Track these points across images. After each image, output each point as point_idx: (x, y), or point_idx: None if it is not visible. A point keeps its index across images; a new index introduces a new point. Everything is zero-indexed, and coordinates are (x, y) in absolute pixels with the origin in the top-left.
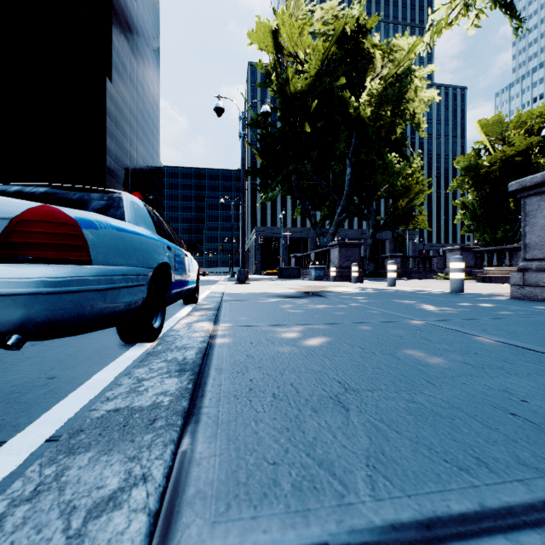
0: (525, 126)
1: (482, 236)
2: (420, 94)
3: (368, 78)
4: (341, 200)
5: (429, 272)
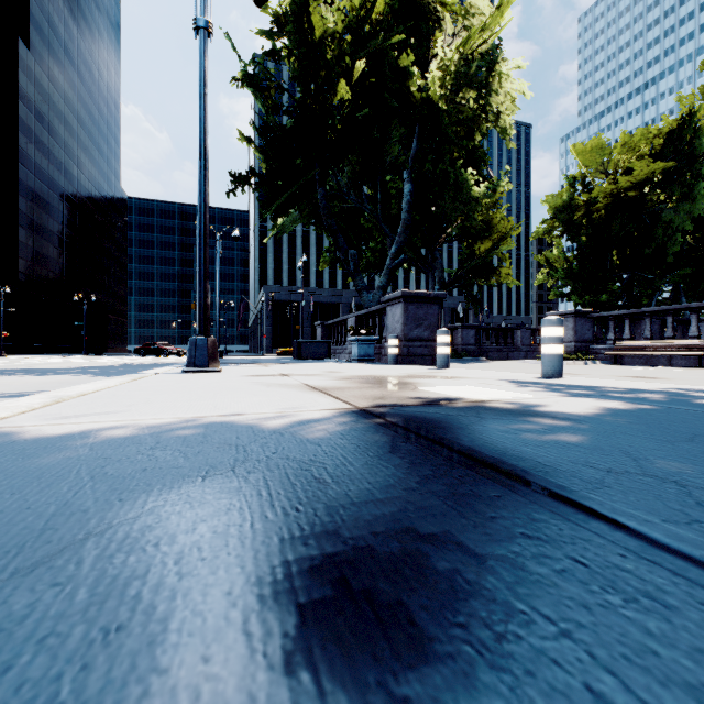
0: (633, 153)
1: (581, 300)
2: (507, 85)
3: (438, 42)
4: (397, 234)
5: (512, 350)
